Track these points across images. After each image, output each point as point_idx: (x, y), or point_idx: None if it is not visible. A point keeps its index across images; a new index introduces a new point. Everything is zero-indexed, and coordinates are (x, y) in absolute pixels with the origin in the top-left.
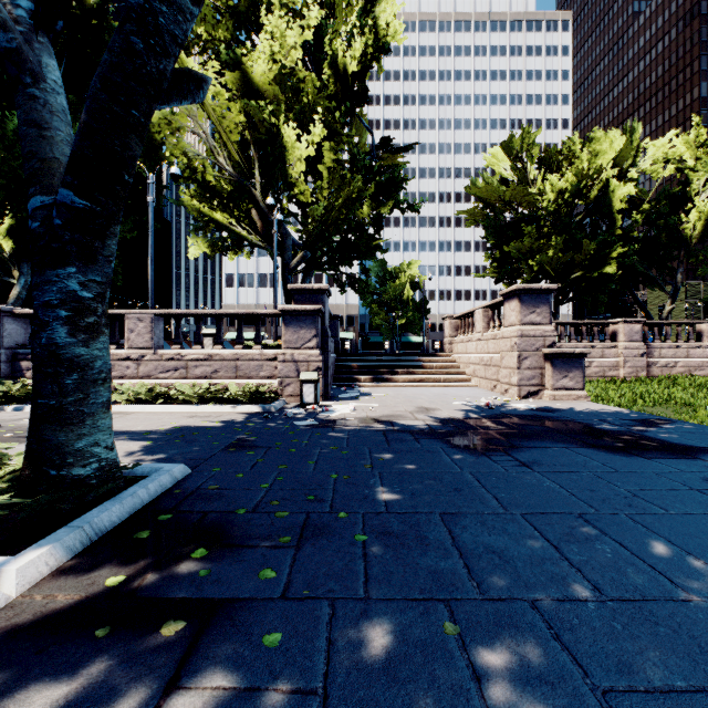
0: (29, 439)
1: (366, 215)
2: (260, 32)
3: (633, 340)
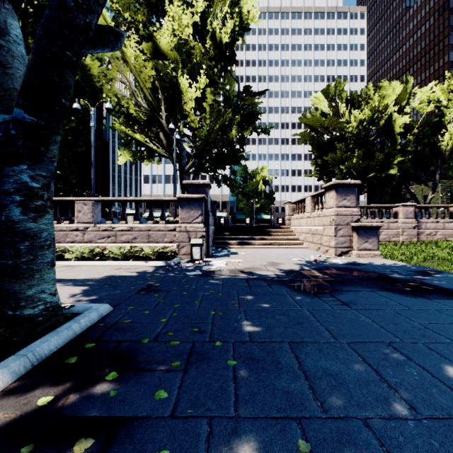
0: None
1: (234, 136)
2: (165, 17)
3: (408, 217)
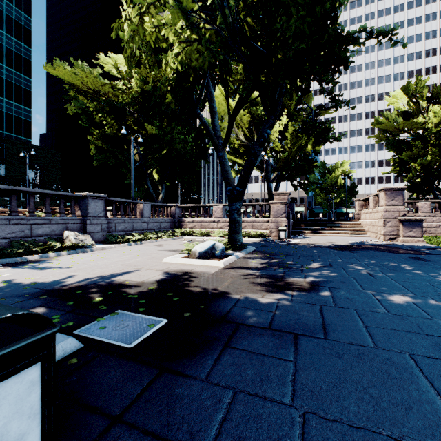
0: (229, 236)
1: (309, 150)
2: None
3: None
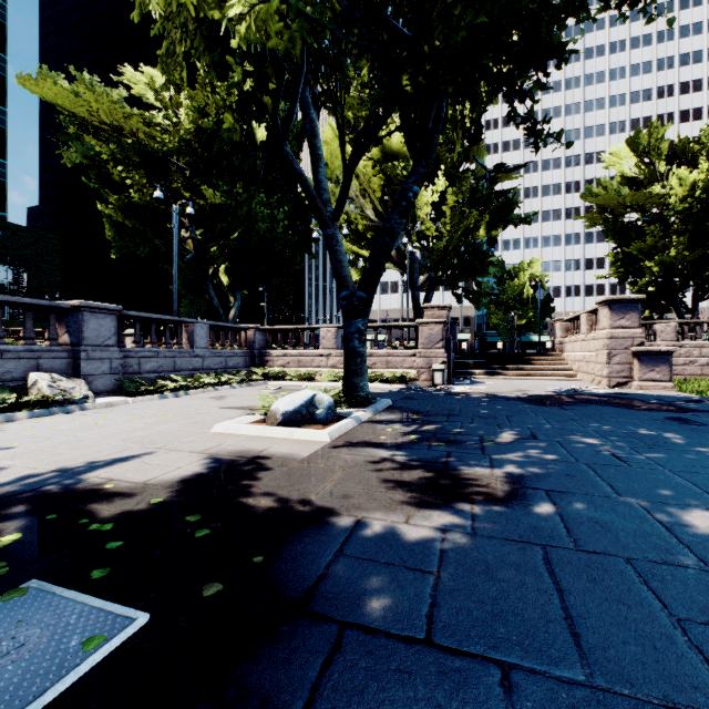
0: (345, 381)
1: (481, 237)
2: None
3: None
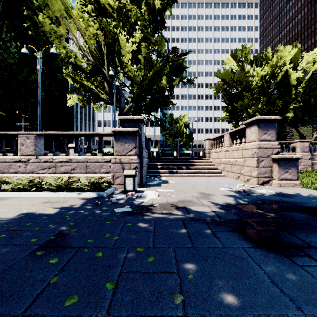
0: None
1: (164, 85)
2: None
3: (304, 151)
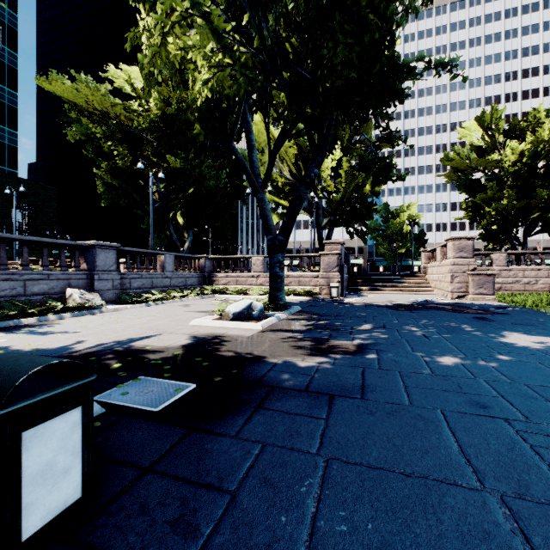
0: (270, 294)
1: (367, 191)
2: None
3: None
